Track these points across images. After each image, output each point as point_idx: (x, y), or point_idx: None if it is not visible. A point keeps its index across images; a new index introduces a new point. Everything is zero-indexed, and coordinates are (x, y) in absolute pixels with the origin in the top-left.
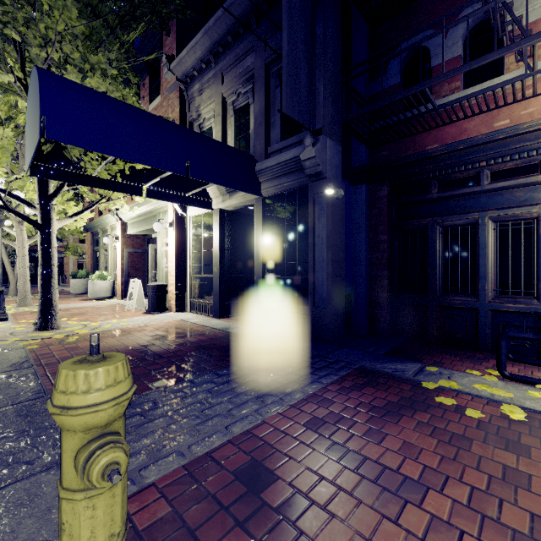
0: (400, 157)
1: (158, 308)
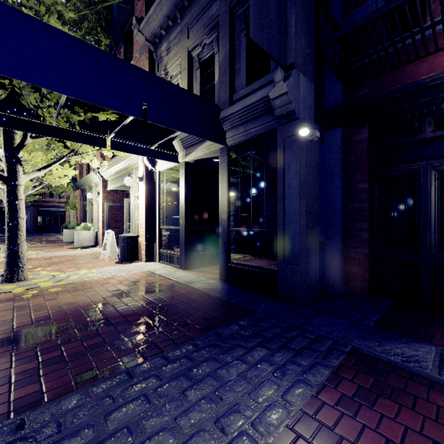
0: (385, 92)
1: (129, 258)
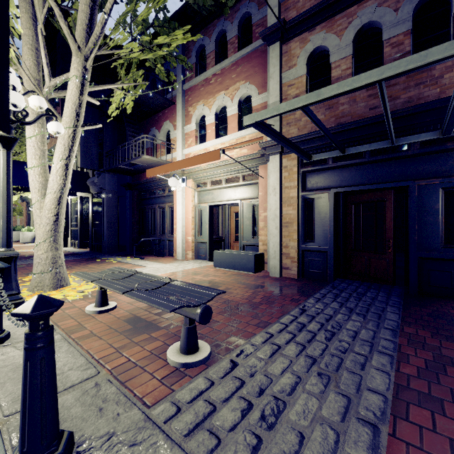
0: (135, 182)
1: None
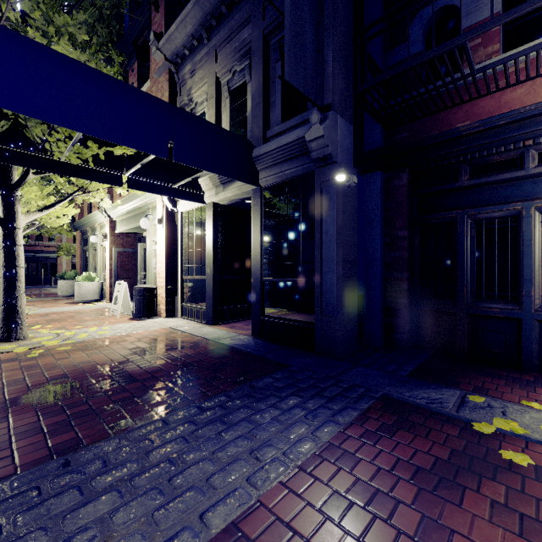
0: (423, 138)
1: (145, 313)
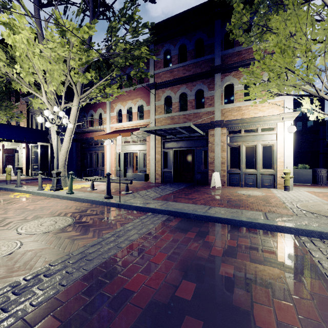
0: (80, 138)
1: None
